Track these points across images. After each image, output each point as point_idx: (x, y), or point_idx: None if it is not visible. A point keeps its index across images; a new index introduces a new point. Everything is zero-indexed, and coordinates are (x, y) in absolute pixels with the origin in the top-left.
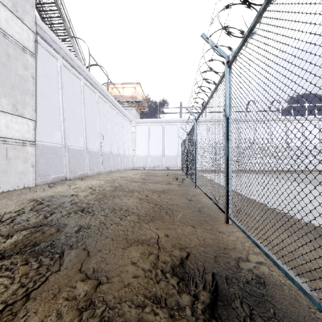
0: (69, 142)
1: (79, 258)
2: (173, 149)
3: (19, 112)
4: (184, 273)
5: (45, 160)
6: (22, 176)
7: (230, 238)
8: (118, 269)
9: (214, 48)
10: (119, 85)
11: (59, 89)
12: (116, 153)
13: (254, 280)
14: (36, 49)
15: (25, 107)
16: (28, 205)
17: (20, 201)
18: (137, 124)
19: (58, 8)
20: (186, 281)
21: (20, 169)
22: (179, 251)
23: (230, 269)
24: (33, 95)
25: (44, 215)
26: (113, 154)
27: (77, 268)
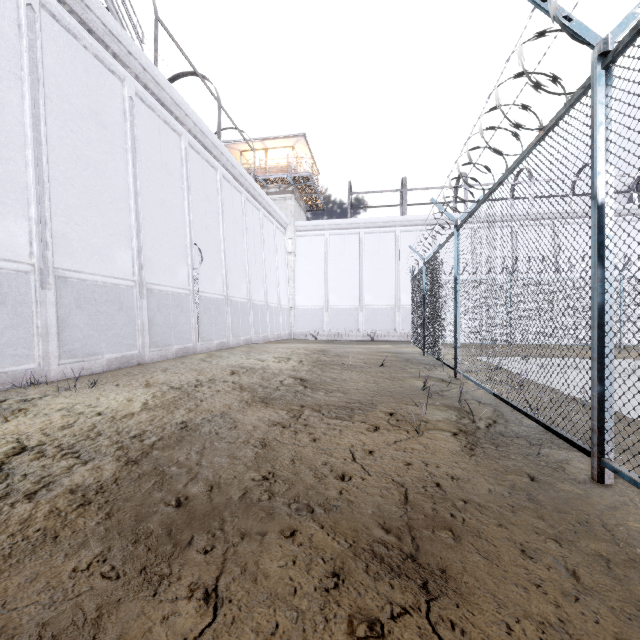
0: (66, 259)
1: None
2: (384, 290)
3: None
4: None
5: None
6: None
7: None
8: None
9: None
10: (257, 142)
11: (23, 81)
12: (244, 300)
13: None
14: None
15: None
16: None
17: None
18: (299, 233)
19: None
20: None
21: None
22: None
23: None
24: None
25: None
26: (235, 301)
27: None
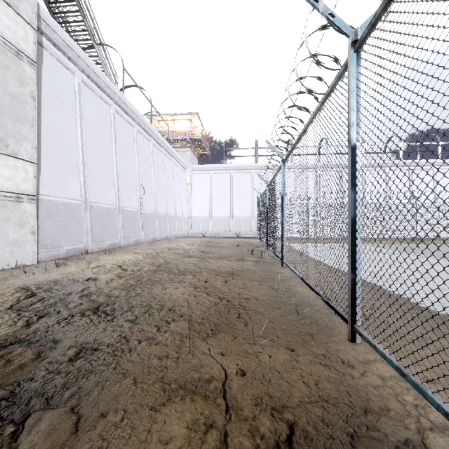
0: (92, 197)
1: (52, 442)
2: (245, 207)
3: (11, 151)
4: None
5: (53, 223)
6: (16, 248)
7: (368, 380)
8: None
9: (328, 18)
10: (168, 116)
11: (77, 118)
12: (164, 214)
13: None
14: (40, 56)
15: (20, 142)
16: (10, 297)
17: (1, 290)
18: (194, 172)
19: None
20: None
21: (13, 238)
22: (271, 421)
23: None
24: (34, 125)
25: (26, 319)
26: (160, 214)
27: None
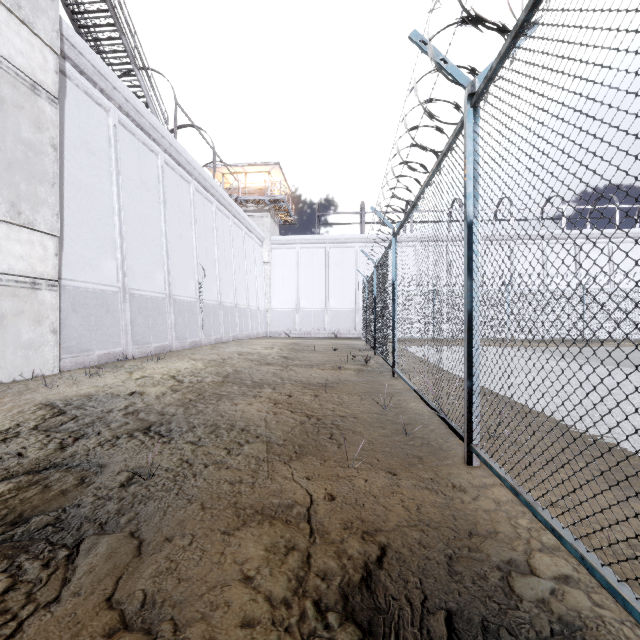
0: (132, 282)
1: (114, 563)
2: (346, 296)
3: (25, 220)
4: (373, 613)
5: (80, 318)
6: (32, 352)
7: (480, 504)
8: (206, 598)
9: (440, 65)
10: (238, 167)
11: (112, 174)
12: (232, 305)
13: (559, 637)
14: (63, 88)
15: (37, 208)
16: (32, 416)
17: (18, 407)
18: (274, 246)
19: (109, 6)
20: (380, 638)
21: (27, 339)
22: (361, 543)
23: (491, 600)
24: (56, 184)
25: (59, 441)
26: (226, 306)
27: (103, 595)
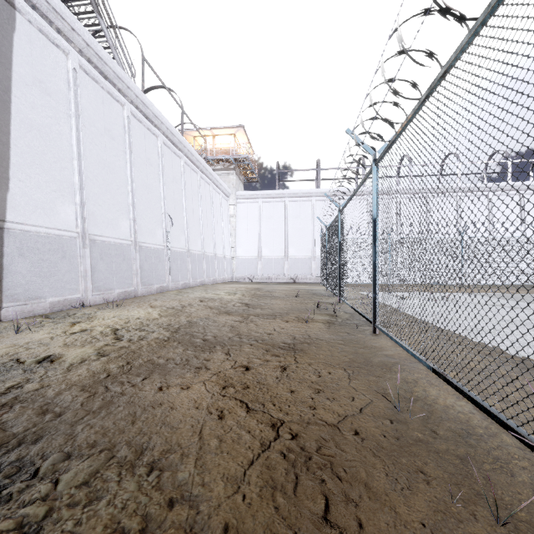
0: (94, 228)
1: None
2: (304, 245)
3: None
4: None
5: (29, 264)
6: None
7: None
8: None
9: None
10: (207, 131)
11: (71, 117)
12: (200, 253)
13: None
14: (11, 21)
15: None
16: None
17: None
18: (239, 201)
19: None
20: None
21: None
22: None
23: None
24: None
25: None
26: (194, 253)
27: None
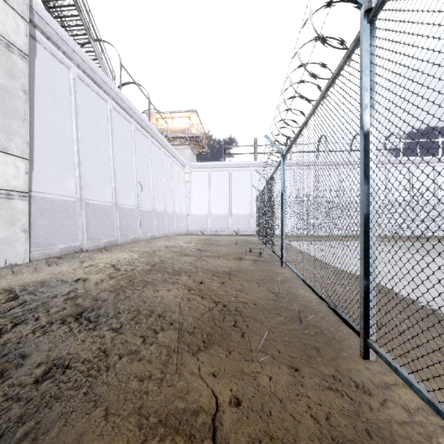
0: (87, 194)
1: None
2: (244, 205)
3: (1, 146)
4: None
5: (47, 221)
6: (6, 247)
7: (391, 414)
8: None
9: None
10: (167, 114)
11: (72, 114)
12: (162, 211)
13: None
14: (34, 49)
15: (11, 137)
16: None
17: None
18: (193, 170)
19: None
20: None
21: (3, 236)
22: None
23: None
24: (26, 120)
25: (0, 327)
26: (158, 212)
27: None
